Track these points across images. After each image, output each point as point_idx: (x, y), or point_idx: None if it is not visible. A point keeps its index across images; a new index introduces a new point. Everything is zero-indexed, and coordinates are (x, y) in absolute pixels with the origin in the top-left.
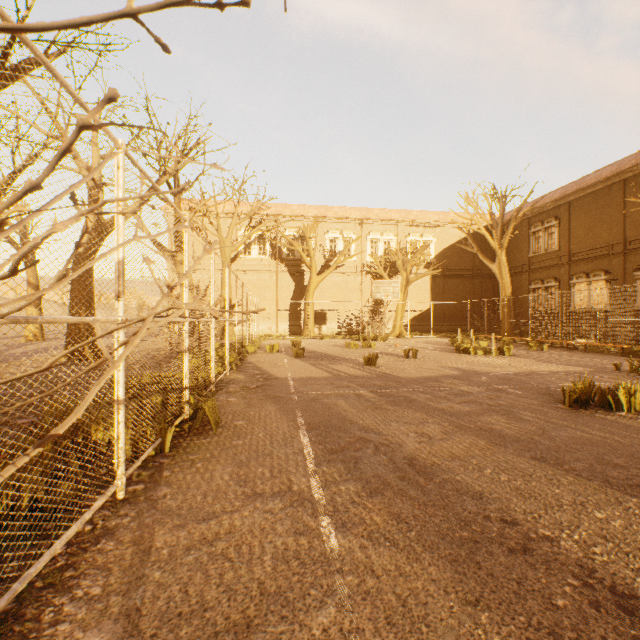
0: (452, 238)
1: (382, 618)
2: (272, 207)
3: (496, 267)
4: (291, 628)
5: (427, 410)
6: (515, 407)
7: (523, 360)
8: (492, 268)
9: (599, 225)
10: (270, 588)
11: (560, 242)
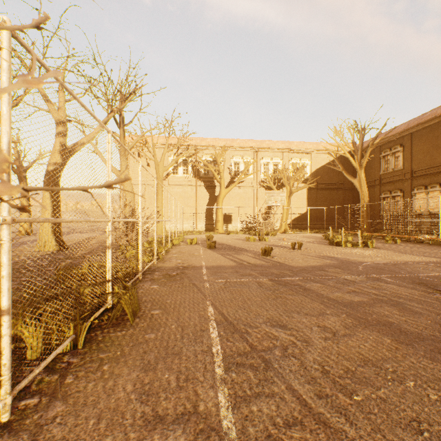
0: (322, 161)
1: None
2: (193, 140)
3: (357, 181)
4: None
5: (322, 299)
6: (400, 297)
7: (385, 251)
8: (354, 182)
9: (435, 150)
10: None
11: (404, 163)
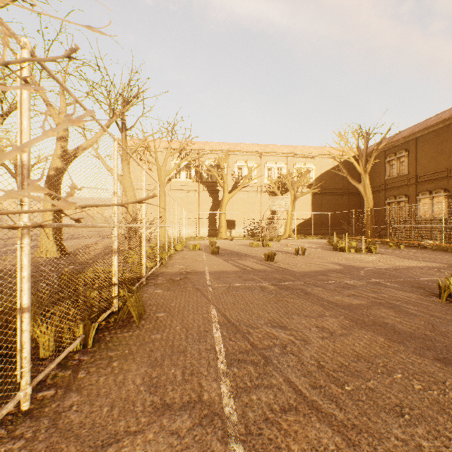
0: (327, 166)
1: None
2: (196, 144)
3: (361, 186)
4: None
5: (322, 303)
6: (397, 300)
7: (388, 257)
8: (358, 187)
9: (439, 155)
10: None
11: (409, 168)
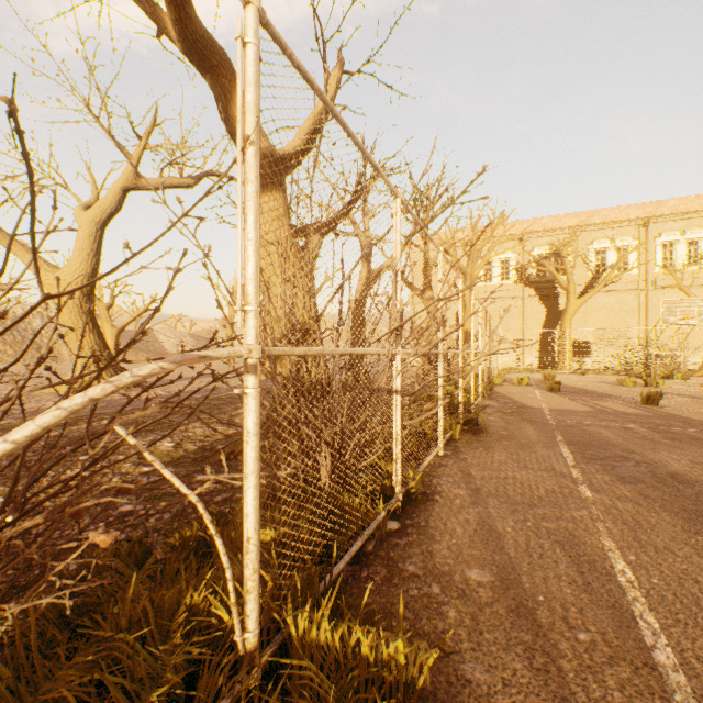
0: None
1: (619, 521)
2: (516, 225)
3: None
4: (559, 511)
5: None
6: None
7: None
8: None
9: None
10: (544, 499)
11: None
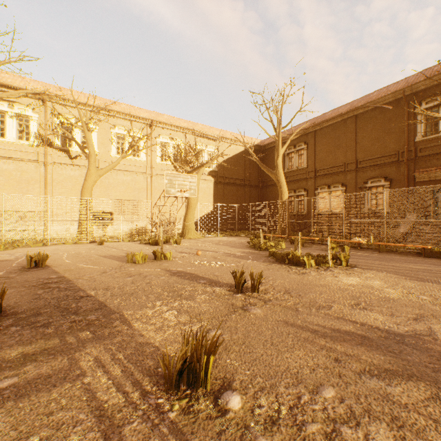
0: (230, 152)
1: None
2: (40, 85)
3: (275, 174)
4: None
5: None
6: None
7: (390, 277)
8: (271, 175)
9: (337, 149)
10: None
11: (308, 161)
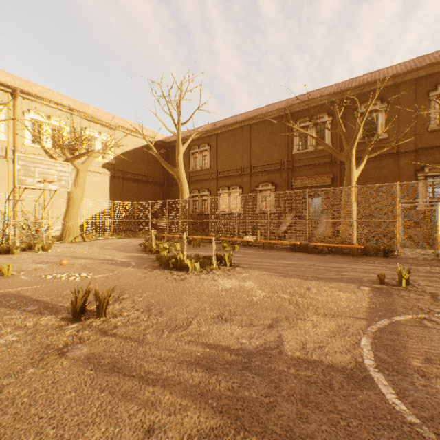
0: (131, 144)
1: None
2: None
3: (176, 171)
4: None
5: None
6: None
7: (264, 275)
8: (172, 172)
9: (236, 154)
10: None
11: (211, 163)
